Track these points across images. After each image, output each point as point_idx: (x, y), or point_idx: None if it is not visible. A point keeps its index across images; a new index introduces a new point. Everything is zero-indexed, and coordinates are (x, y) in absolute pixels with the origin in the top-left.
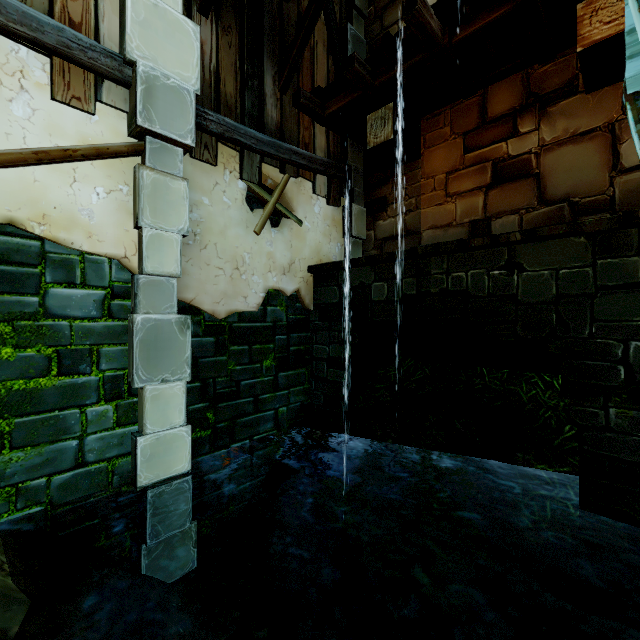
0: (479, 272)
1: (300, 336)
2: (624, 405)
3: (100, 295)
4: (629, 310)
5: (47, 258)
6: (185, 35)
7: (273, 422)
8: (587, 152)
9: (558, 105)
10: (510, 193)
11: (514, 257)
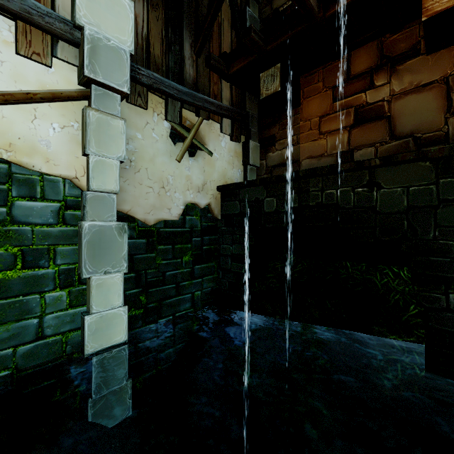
0: (346, 189)
1: (211, 238)
2: None
3: (56, 207)
4: None
5: (13, 178)
6: (122, 8)
7: (190, 302)
8: (427, 99)
9: (405, 64)
10: (368, 131)
11: (374, 178)
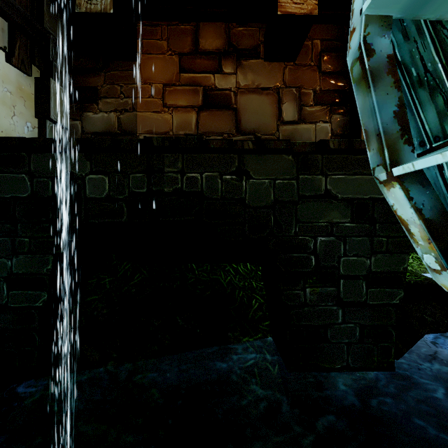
0: (213, 175)
1: None
2: (314, 285)
3: None
4: (317, 214)
5: None
6: None
7: None
8: (265, 103)
9: (248, 61)
10: (217, 118)
11: (243, 165)
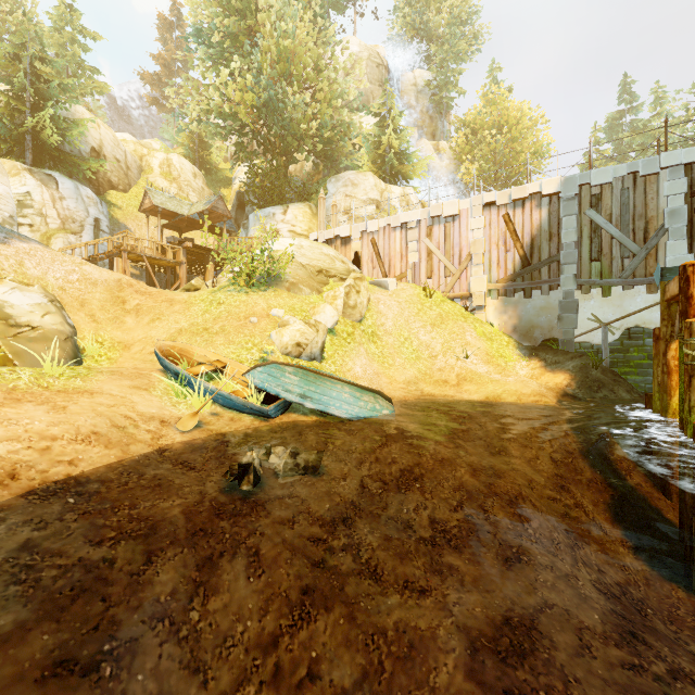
0: None
1: None
2: None
3: None
4: None
5: (644, 332)
6: (687, 260)
7: None
8: None
9: None
10: None
11: None
